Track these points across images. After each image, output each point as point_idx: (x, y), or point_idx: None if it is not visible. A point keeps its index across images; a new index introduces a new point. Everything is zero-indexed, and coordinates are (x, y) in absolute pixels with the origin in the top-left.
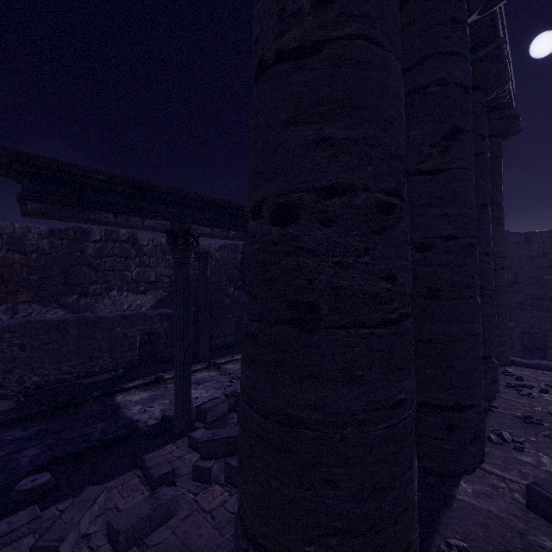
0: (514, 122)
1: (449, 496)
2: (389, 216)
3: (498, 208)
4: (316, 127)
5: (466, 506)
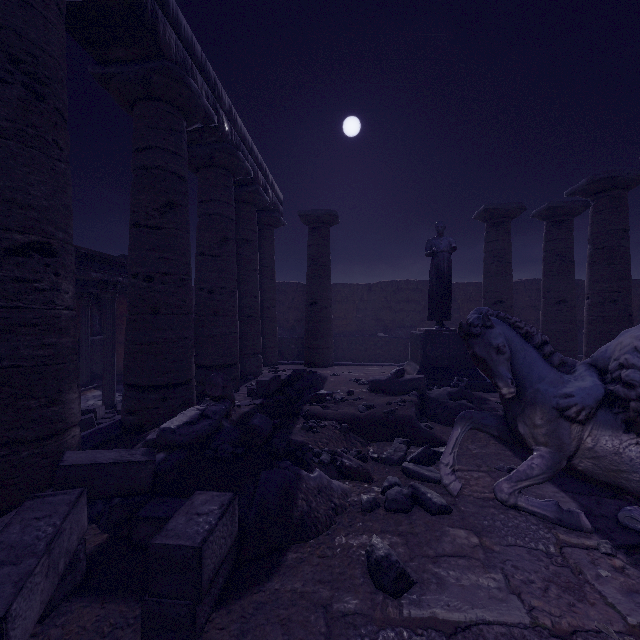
0: (278, 220)
1: None
2: (184, 282)
3: (271, 270)
4: (160, 254)
5: None
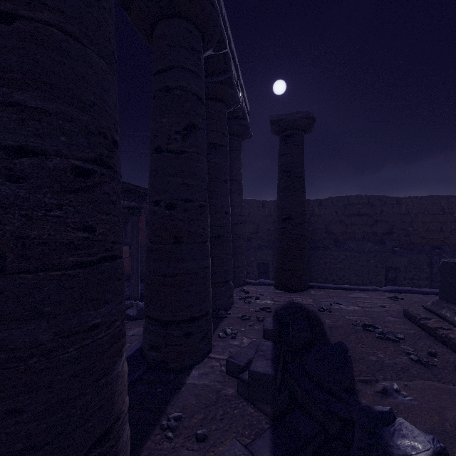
0: (247, 129)
1: (182, 383)
2: (87, 180)
3: (239, 183)
4: (4, 90)
5: (190, 387)
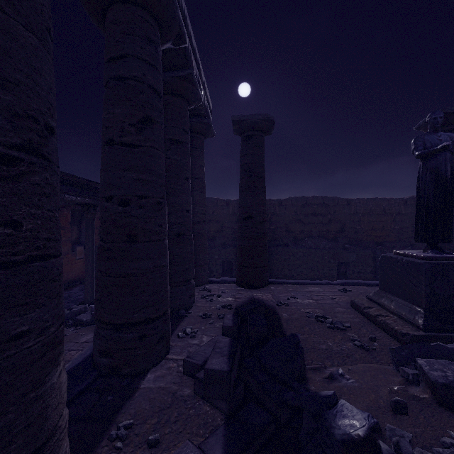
0: (209, 128)
1: (135, 389)
2: (11, 168)
3: (201, 181)
4: None
5: (144, 391)
